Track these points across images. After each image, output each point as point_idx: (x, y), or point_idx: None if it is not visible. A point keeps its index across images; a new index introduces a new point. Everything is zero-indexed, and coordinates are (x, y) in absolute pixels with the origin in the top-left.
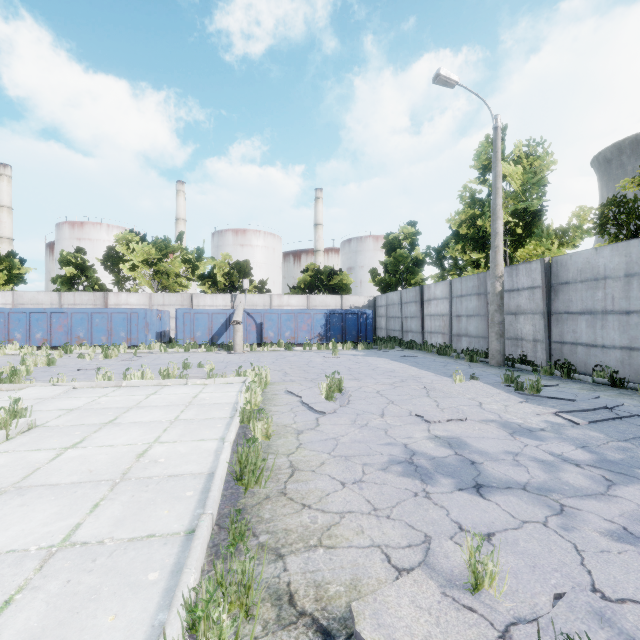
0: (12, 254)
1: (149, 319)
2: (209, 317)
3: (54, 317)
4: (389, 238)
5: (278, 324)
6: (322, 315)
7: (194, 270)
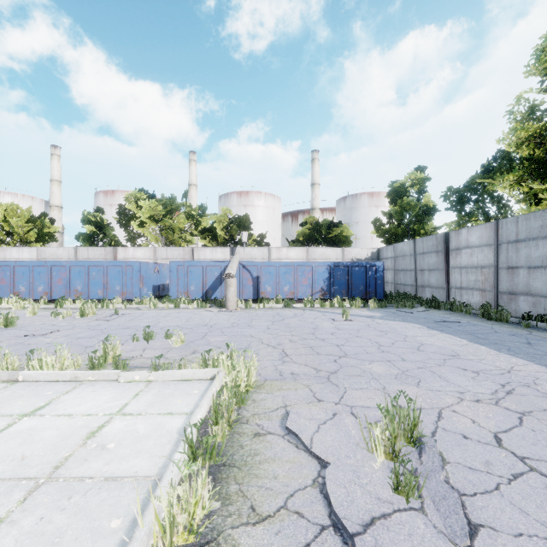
0: (44, 215)
1: (144, 272)
2: (203, 270)
3: (54, 270)
4: (394, 186)
5: (276, 278)
6: (325, 268)
7: (197, 225)
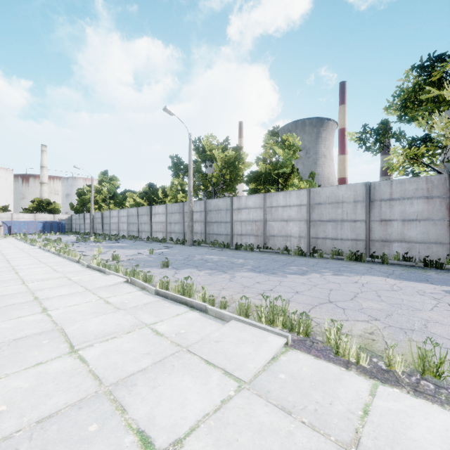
0: None
1: None
2: None
3: None
4: (79, 191)
5: (19, 226)
6: (41, 223)
7: None
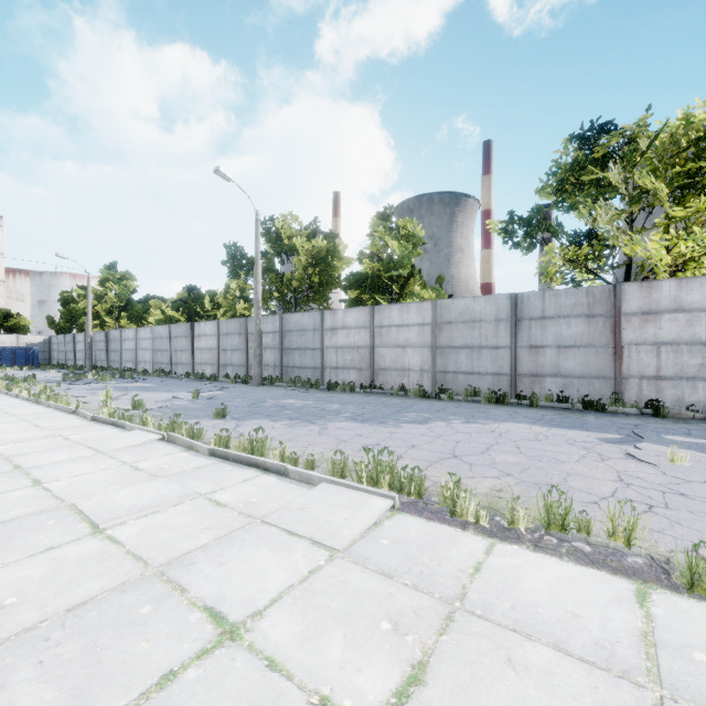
0: None
1: None
2: None
3: None
4: (65, 295)
5: None
6: None
7: None
